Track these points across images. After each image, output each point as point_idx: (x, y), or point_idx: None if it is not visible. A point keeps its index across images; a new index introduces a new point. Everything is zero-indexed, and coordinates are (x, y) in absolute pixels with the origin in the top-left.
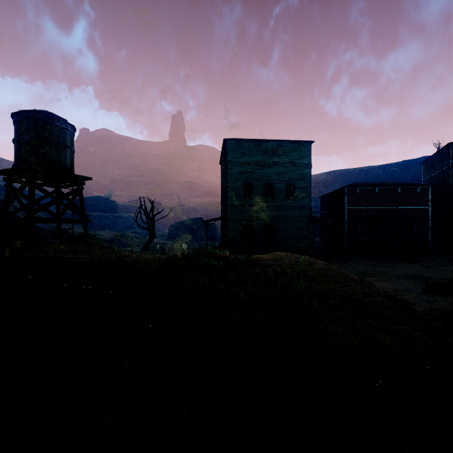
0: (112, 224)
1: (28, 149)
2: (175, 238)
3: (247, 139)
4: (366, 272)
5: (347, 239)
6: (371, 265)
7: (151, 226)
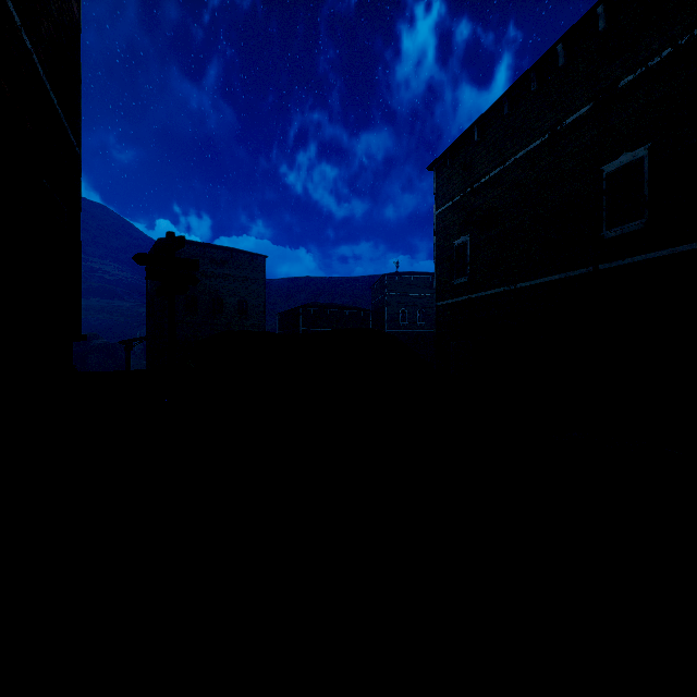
0: None
1: None
2: None
3: (191, 244)
4: None
5: None
6: None
7: None
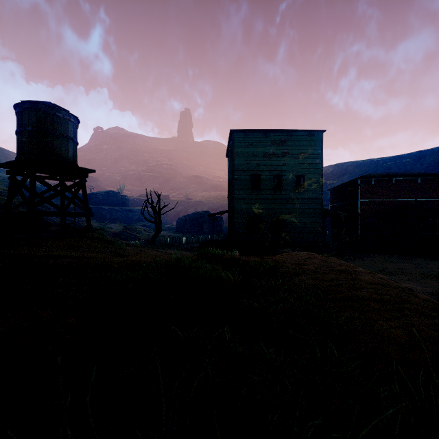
0: (123, 217)
1: (30, 141)
2: (182, 231)
3: (254, 130)
4: (386, 270)
5: (361, 233)
6: (390, 262)
7: (158, 219)
